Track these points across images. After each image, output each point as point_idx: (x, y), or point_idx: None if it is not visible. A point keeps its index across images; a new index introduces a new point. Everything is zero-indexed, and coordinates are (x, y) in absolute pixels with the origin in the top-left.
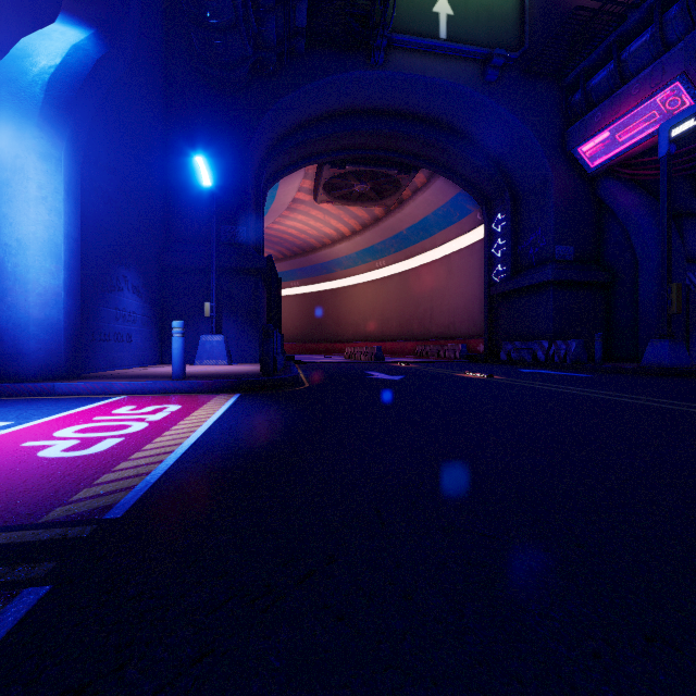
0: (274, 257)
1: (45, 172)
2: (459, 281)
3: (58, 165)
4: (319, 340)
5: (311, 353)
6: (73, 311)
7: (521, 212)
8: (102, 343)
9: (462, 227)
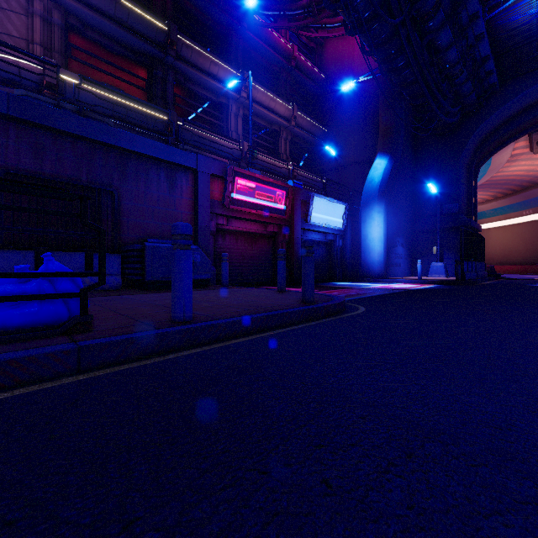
0: (503, 193)
1: (379, 217)
2: None
3: (382, 213)
4: None
5: None
6: (385, 257)
7: None
8: (391, 267)
9: None
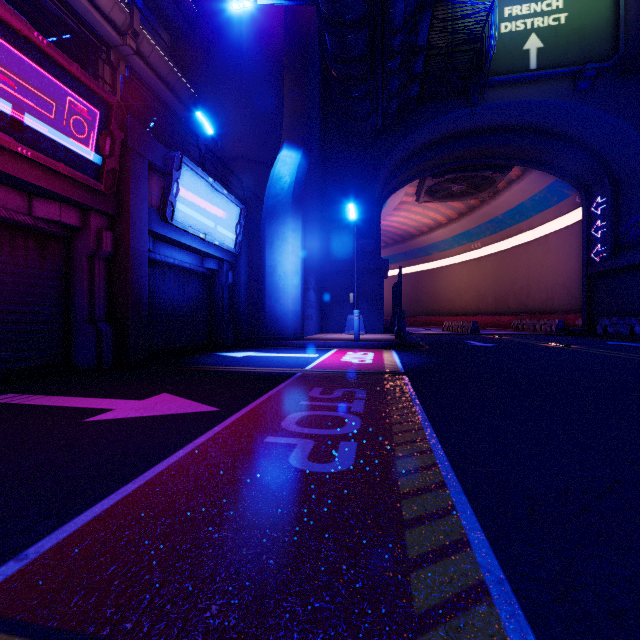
0: None
1: (294, 238)
2: (557, 259)
3: (298, 233)
4: (416, 315)
5: (410, 326)
6: (302, 305)
7: (622, 196)
8: (305, 321)
9: (560, 210)
